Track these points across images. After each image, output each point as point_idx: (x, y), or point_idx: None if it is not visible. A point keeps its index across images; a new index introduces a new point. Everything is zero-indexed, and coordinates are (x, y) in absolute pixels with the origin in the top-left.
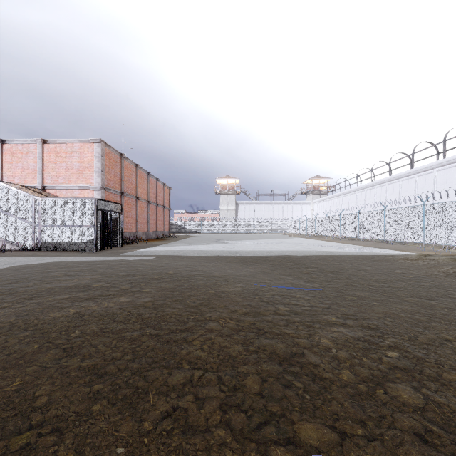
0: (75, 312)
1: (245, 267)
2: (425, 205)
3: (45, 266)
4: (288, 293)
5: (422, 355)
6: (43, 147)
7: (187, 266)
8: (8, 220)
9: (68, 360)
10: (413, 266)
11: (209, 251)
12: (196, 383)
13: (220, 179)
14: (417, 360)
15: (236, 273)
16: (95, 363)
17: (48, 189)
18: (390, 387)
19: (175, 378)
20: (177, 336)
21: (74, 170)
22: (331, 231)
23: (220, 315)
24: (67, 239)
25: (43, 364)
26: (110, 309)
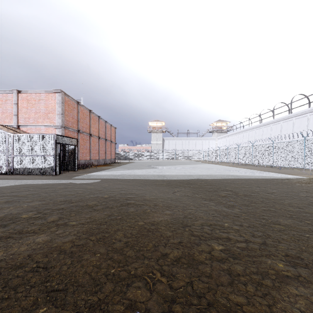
0: None
1: (171, 190)
2: (305, 140)
3: (0, 190)
4: (215, 221)
5: None
6: (17, 96)
7: (122, 190)
8: None
9: None
10: (311, 189)
11: (142, 175)
12: None
13: (151, 122)
14: None
15: (164, 197)
16: None
17: (22, 127)
18: None
19: None
20: None
21: (41, 113)
22: (231, 159)
23: (148, 265)
24: (33, 165)
25: None
26: (15, 258)
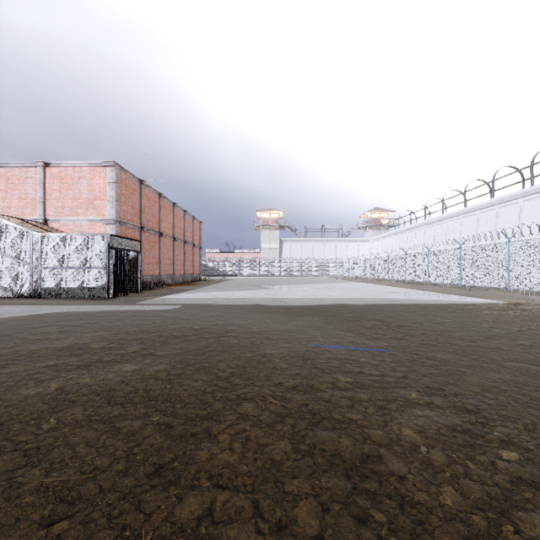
0: (58, 388)
1: (292, 319)
2: (510, 242)
3: (38, 319)
4: (349, 355)
5: None
6: (44, 172)
7: (218, 319)
8: (1, 261)
9: (26, 472)
10: (503, 319)
11: (246, 298)
12: (219, 516)
13: (261, 212)
14: None
15: (281, 328)
16: (65, 477)
17: (51, 222)
18: (522, 520)
19: (187, 506)
20: (197, 427)
21: (83, 200)
22: (395, 273)
23: (259, 391)
24: (72, 283)
25: None
26: (107, 383)
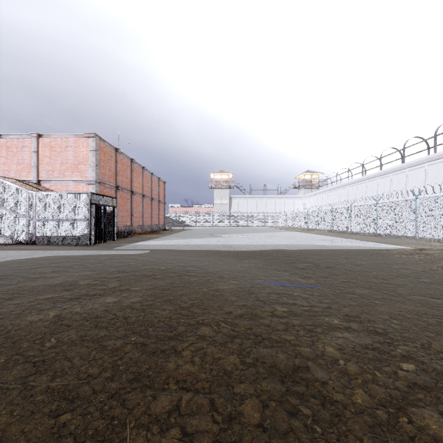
0: (55, 315)
1: (239, 262)
2: (417, 199)
3: (35, 261)
4: (285, 290)
5: (441, 368)
6: (38, 142)
7: (180, 261)
8: (3, 214)
9: (36, 378)
10: (410, 261)
11: (202, 245)
12: (184, 410)
13: (214, 174)
14: (437, 374)
15: (230, 269)
16: (66, 382)
17: (43, 183)
18: (414, 414)
19: (160, 403)
20: (165, 345)
21: (69, 164)
22: (323, 224)
23: (213, 318)
24: (61, 232)
25: (5, 384)
26: (93, 311)
